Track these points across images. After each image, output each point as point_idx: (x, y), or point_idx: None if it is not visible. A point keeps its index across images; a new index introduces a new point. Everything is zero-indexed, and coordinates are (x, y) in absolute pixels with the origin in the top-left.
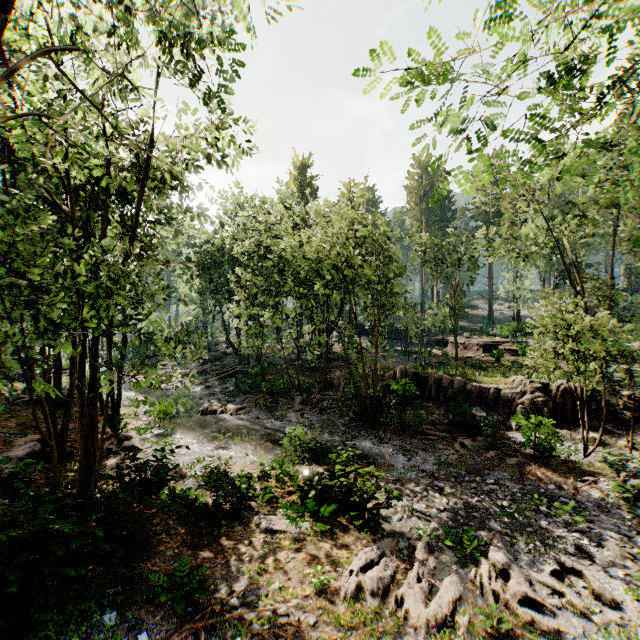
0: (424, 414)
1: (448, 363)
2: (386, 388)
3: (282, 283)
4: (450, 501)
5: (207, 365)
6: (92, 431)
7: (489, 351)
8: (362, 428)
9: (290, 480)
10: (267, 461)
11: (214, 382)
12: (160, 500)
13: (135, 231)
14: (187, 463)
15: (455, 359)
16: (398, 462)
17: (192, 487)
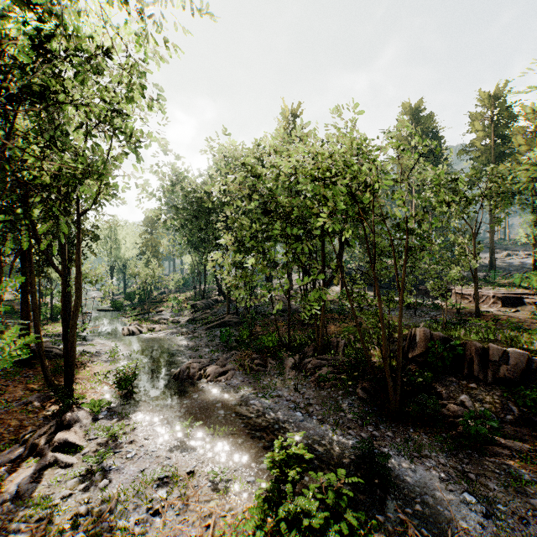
0: (469, 401)
1: (470, 320)
2: None
3: (270, 225)
4: None
5: (198, 312)
6: None
7: (510, 304)
8: (379, 418)
9: None
10: (245, 490)
11: (202, 332)
12: None
13: None
14: (127, 482)
15: (476, 315)
16: (471, 519)
17: None
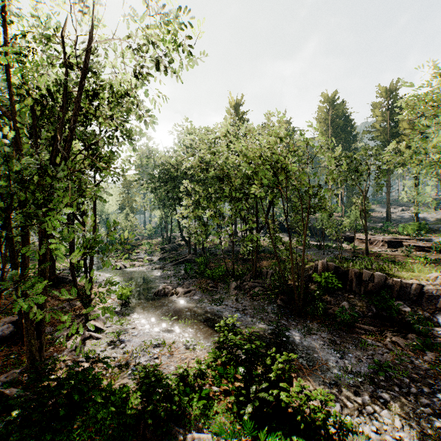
0: (347, 305)
1: (360, 257)
2: (308, 278)
3: (220, 190)
4: (404, 423)
5: (166, 253)
6: (39, 325)
7: (393, 246)
8: (290, 316)
9: (225, 376)
10: (205, 349)
11: (170, 267)
12: (95, 401)
13: (72, 132)
14: (136, 346)
15: (366, 253)
16: (331, 359)
17: (128, 386)
